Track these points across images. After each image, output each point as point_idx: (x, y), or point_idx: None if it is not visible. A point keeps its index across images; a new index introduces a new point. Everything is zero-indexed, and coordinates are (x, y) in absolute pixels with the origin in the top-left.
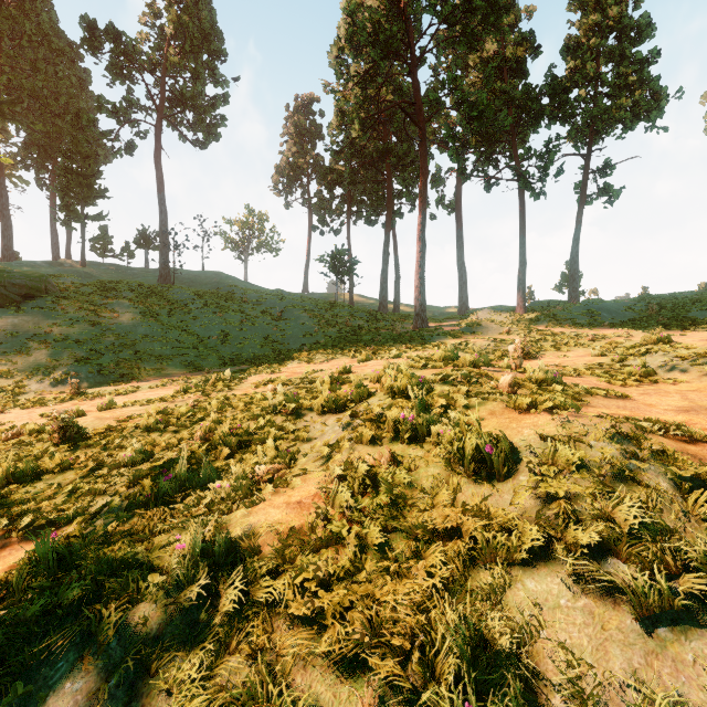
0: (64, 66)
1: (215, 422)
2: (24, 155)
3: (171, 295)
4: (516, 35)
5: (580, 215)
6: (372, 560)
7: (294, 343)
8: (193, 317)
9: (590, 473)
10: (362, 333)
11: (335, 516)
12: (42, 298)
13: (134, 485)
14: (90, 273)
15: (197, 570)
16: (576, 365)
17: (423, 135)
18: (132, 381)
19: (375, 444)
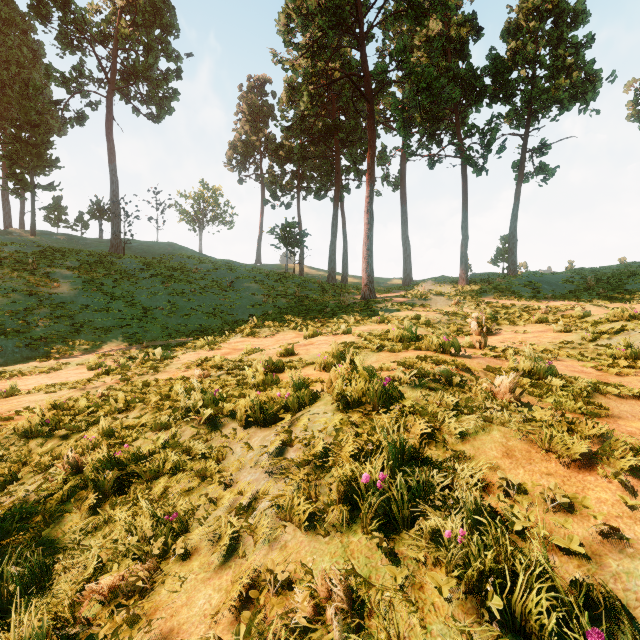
0: (16, 37)
1: (105, 432)
2: None
3: (120, 265)
4: (459, 17)
5: (518, 192)
6: None
7: (242, 313)
8: (140, 287)
9: None
10: (311, 303)
11: None
12: None
13: None
14: (37, 242)
15: None
16: (542, 342)
17: (371, 108)
18: (63, 356)
19: (315, 525)
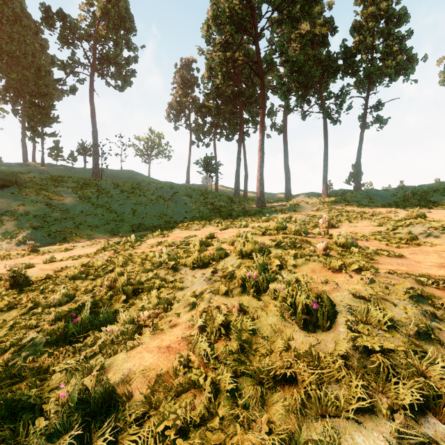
0: (31, 37)
1: (119, 274)
2: (4, 94)
3: (100, 185)
4: (322, 20)
5: (362, 135)
6: (223, 405)
7: (179, 216)
8: (113, 200)
9: (398, 329)
10: (223, 210)
11: (194, 362)
12: (13, 187)
13: (55, 323)
14: (46, 171)
15: (75, 417)
16: (363, 232)
17: (262, 82)
18: (71, 242)
19: (228, 295)
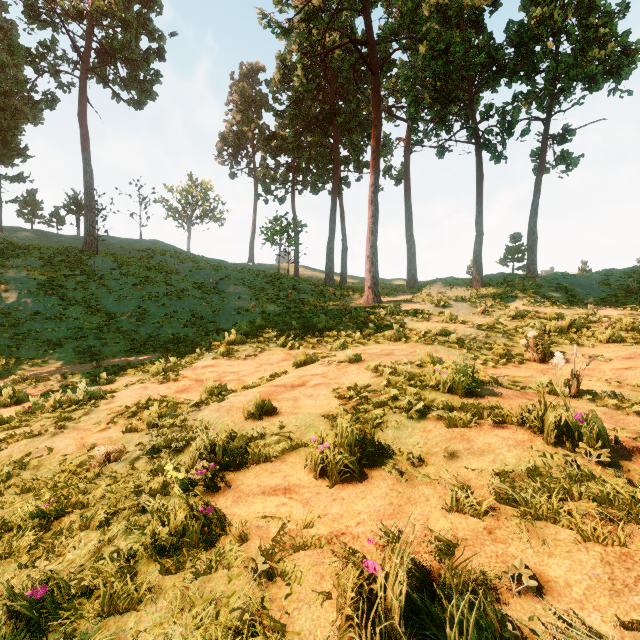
0: None
1: None
2: None
3: (91, 264)
4: None
5: (539, 183)
6: None
7: (226, 321)
8: (107, 290)
9: None
10: (306, 309)
11: None
12: None
13: None
14: None
15: None
16: None
17: (376, 81)
18: None
19: None
